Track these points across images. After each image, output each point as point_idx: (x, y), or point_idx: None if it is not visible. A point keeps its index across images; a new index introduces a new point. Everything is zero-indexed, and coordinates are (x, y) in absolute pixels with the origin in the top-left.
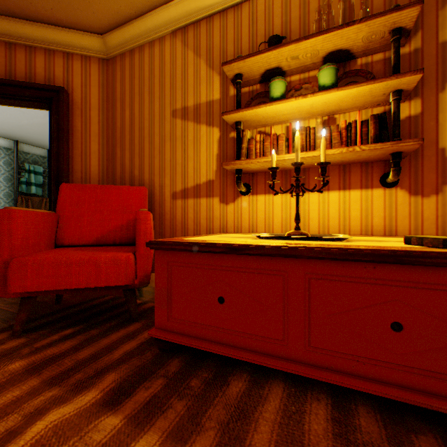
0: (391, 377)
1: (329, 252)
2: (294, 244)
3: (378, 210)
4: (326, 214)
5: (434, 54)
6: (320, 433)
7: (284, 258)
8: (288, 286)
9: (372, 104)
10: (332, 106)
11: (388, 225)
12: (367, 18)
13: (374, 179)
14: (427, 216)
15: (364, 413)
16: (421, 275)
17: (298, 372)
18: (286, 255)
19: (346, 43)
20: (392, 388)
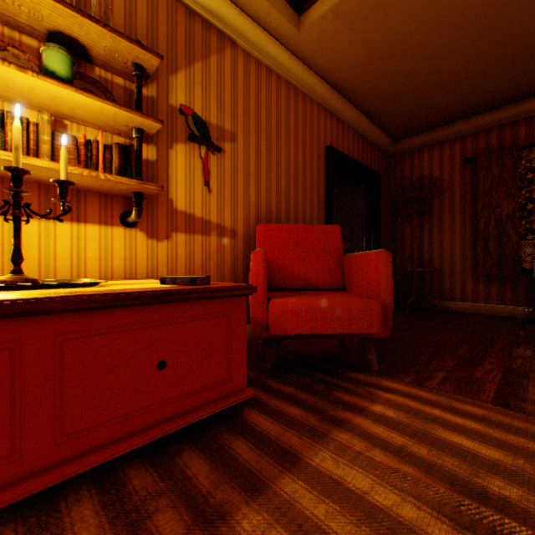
0: (159, 417)
1: (96, 300)
2: (35, 295)
3: (120, 251)
4: (53, 252)
5: (167, 112)
6: (96, 534)
7: (17, 319)
8: (24, 363)
9: (115, 130)
10: (65, 107)
11: (130, 268)
12: (115, 30)
13: (116, 215)
14: (162, 259)
15: (136, 472)
16: (181, 310)
17: (47, 485)
18: (22, 313)
19: (86, 38)
20: (160, 427)
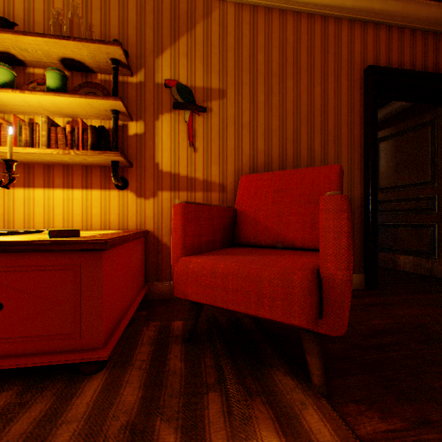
0: None
1: None
2: None
3: (115, 208)
4: (71, 210)
5: (153, 91)
6: None
7: None
8: None
9: (106, 117)
10: (66, 109)
11: (123, 221)
12: (82, 39)
13: (112, 181)
14: (149, 214)
15: None
16: (19, 260)
17: None
18: None
19: (75, 55)
20: None
